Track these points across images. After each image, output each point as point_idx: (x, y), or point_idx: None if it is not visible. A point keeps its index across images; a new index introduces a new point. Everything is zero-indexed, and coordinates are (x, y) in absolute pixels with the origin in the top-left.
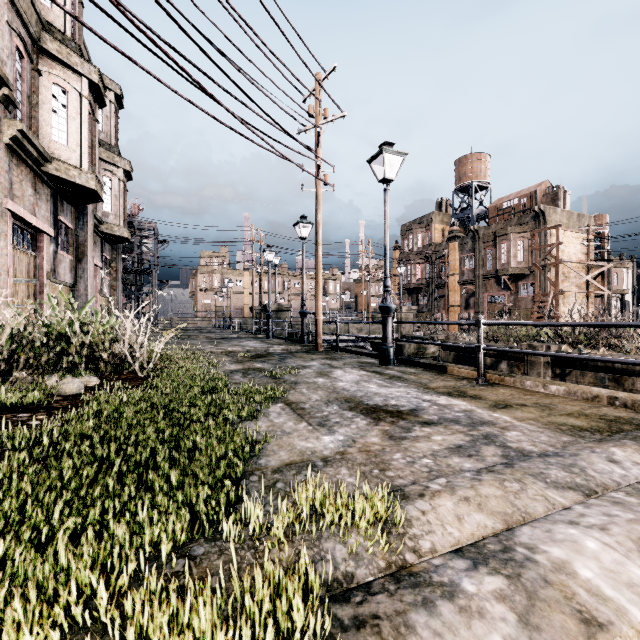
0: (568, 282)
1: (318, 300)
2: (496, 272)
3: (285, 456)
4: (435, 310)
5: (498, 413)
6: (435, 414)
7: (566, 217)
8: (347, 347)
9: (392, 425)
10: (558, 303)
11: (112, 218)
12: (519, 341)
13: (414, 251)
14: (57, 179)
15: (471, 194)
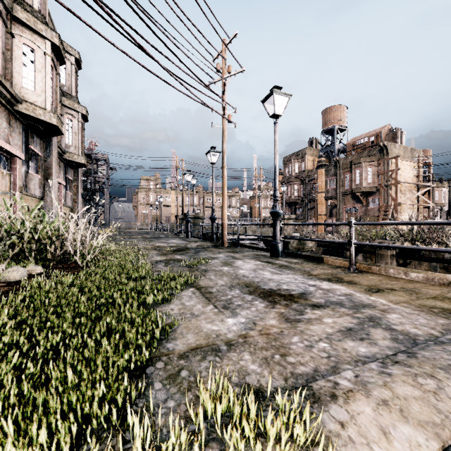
0: (404, 197)
1: (224, 208)
2: (352, 190)
3: (192, 339)
4: (308, 218)
5: (374, 296)
6: (321, 297)
7: (402, 150)
8: (245, 243)
9: (286, 308)
10: (397, 212)
11: (72, 149)
12: (370, 239)
13: (293, 175)
14: (27, 116)
15: (333, 135)
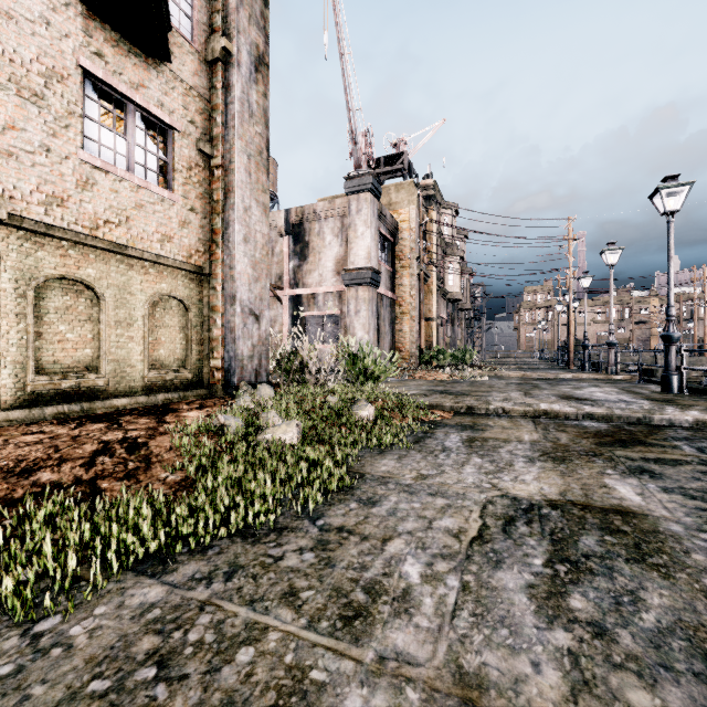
0: None
1: (569, 341)
2: None
3: None
4: None
5: None
6: None
7: None
8: None
9: None
10: None
11: (463, 300)
12: None
13: None
14: (450, 299)
15: None
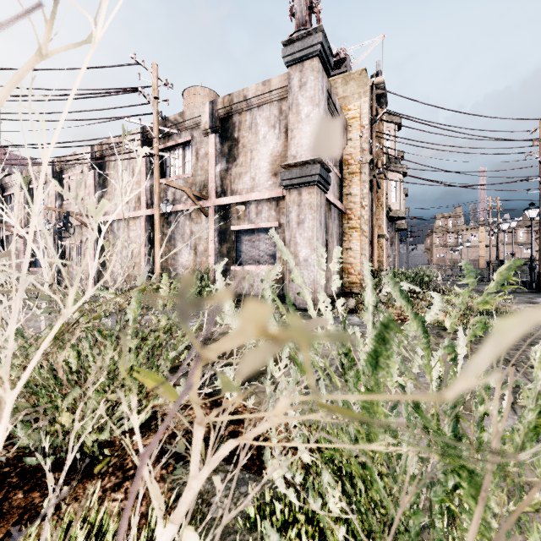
0: None
1: (540, 260)
2: None
3: None
4: None
5: None
6: None
7: None
8: None
9: None
10: None
11: (399, 220)
12: None
13: None
14: (392, 217)
15: None
